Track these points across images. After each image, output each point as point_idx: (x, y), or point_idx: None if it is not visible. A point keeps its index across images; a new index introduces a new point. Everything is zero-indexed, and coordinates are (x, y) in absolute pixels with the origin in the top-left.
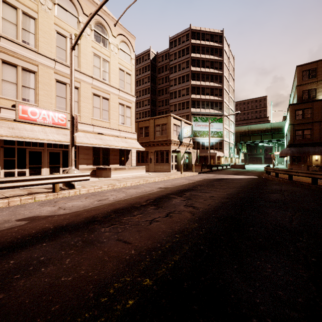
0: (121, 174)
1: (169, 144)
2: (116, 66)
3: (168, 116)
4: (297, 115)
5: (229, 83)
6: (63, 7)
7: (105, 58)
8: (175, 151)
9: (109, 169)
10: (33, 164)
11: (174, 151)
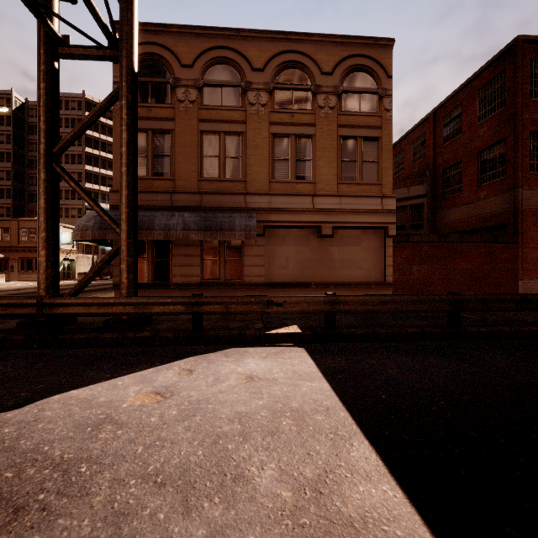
0: None
1: None
2: None
3: None
4: None
5: None
6: None
7: None
8: None
9: None
10: None
11: None
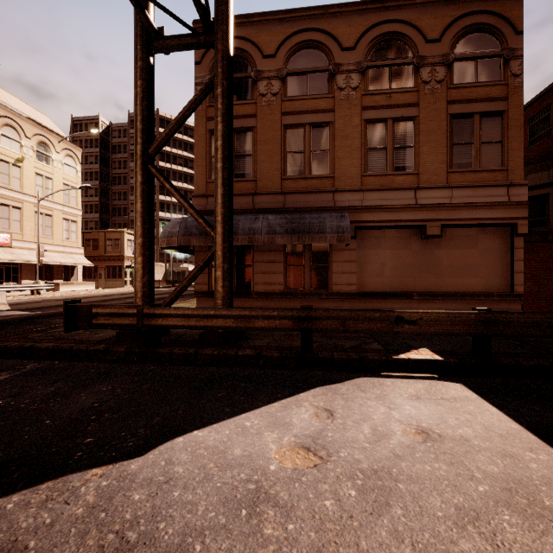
0: (70, 288)
1: (122, 260)
2: (61, 181)
3: (122, 232)
4: None
5: None
6: (7, 136)
7: (49, 176)
8: (130, 266)
9: (58, 284)
10: None
11: (129, 267)
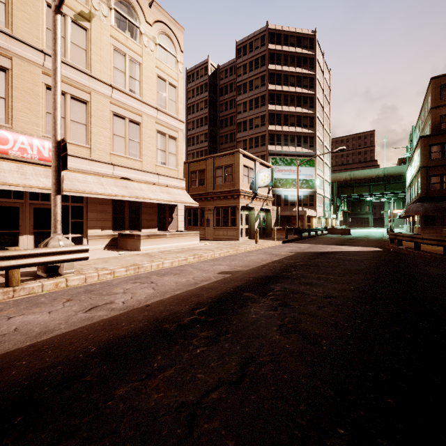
0: (158, 244)
1: (236, 197)
2: (153, 71)
3: (236, 154)
4: (432, 153)
5: (324, 109)
6: None
7: (134, 57)
8: (246, 207)
9: (138, 236)
10: (3, 228)
11: (245, 208)
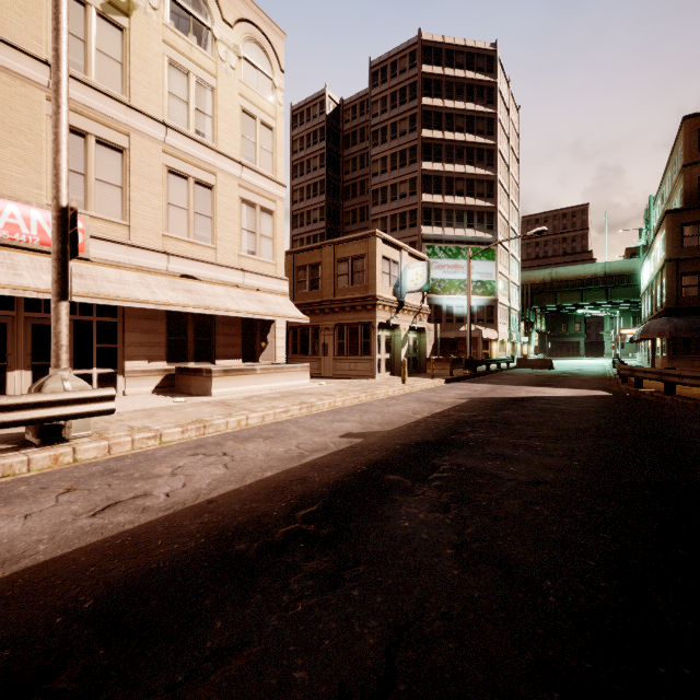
0: (243, 386)
1: (371, 308)
2: (235, 101)
3: (370, 238)
4: (685, 238)
5: (510, 169)
6: None
7: (204, 78)
8: (386, 325)
9: (209, 372)
10: None
11: (385, 326)
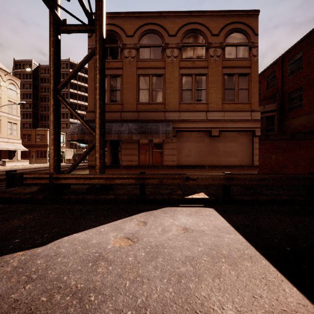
0: (12, 164)
1: (46, 147)
2: (6, 99)
3: (46, 130)
4: None
5: None
6: None
7: None
8: None
9: (5, 161)
10: None
11: None
